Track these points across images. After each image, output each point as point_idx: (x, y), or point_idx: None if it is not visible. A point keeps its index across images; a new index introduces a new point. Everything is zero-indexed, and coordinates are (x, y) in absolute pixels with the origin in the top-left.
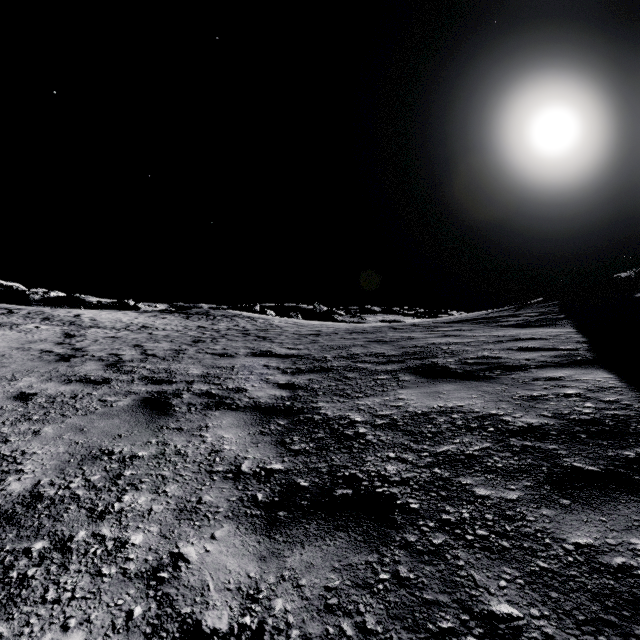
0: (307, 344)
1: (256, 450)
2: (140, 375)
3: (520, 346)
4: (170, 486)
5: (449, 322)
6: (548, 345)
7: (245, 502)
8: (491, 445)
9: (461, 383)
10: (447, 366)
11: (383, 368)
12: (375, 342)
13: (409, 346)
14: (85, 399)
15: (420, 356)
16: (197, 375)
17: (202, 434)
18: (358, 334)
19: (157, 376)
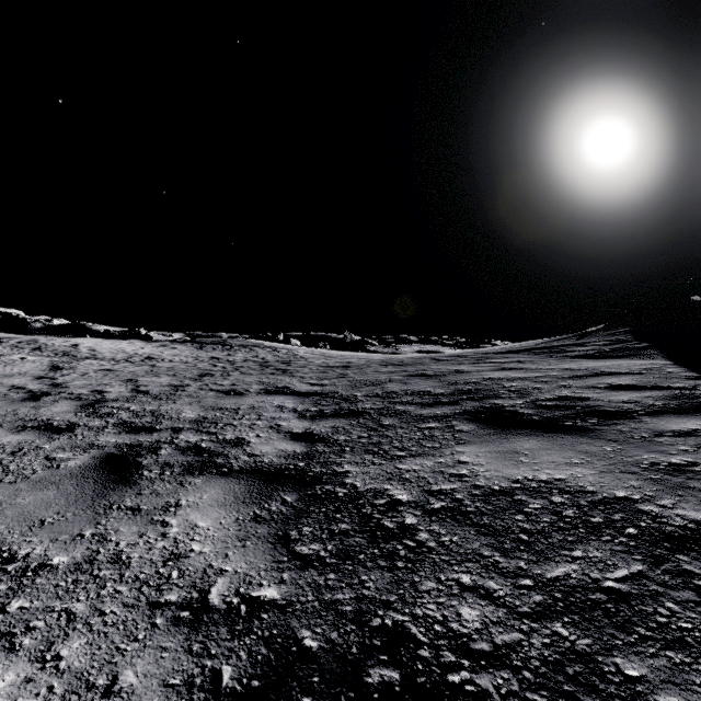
0: (334, 379)
1: (241, 554)
2: (118, 420)
3: (609, 383)
4: (72, 642)
5: (501, 352)
6: (648, 382)
7: (195, 692)
8: (646, 569)
9: (546, 437)
10: (517, 410)
11: (430, 412)
12: (416, 377)
13: (460, 382)
14: (28, 456)
15: (477, 396)
16: (190, 420)
17: (166, 520)
18: (395, 366)
19: (138, 421)
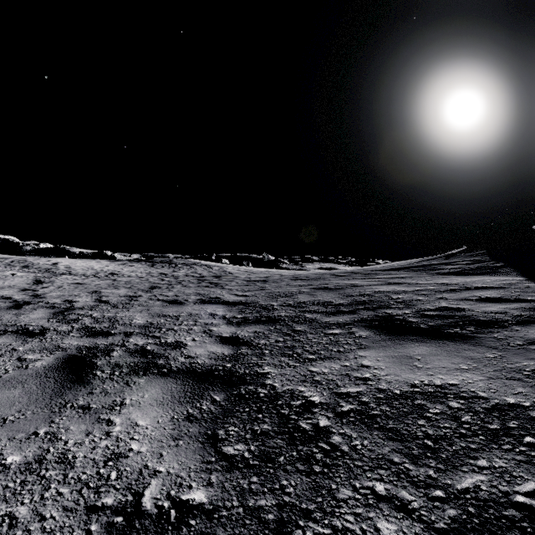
0: (255, 291)
1: (174, 454)
2: (81, 325)
3: (479, 296)
4: None
5: (386, 270)
6: (511, 295)
7: None
8: None
9: (433, 344)
10: (406, 319)
11: (334, 320)
12: (321, 289)
13: (356, 294)
14: (3, 357)
15: (371, 306)
16: (139, 325)
17: (111, 418)
18: (303, 281)
19: (98, 326)
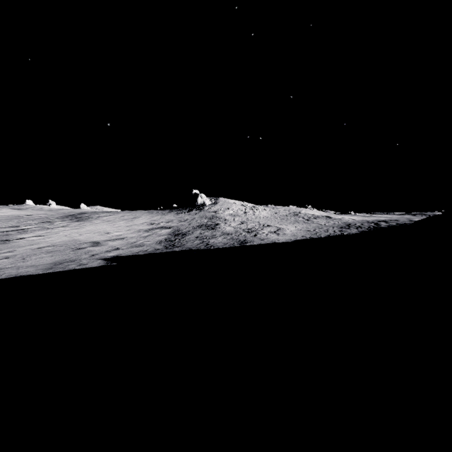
0: None
1: None
2: None
3: None
4: None
5: None
6: None
7: None
8: None
9: None
10: None
11: None
12: None
13: None
14: None
15: None
16: None
17: None
18: None
19: None
